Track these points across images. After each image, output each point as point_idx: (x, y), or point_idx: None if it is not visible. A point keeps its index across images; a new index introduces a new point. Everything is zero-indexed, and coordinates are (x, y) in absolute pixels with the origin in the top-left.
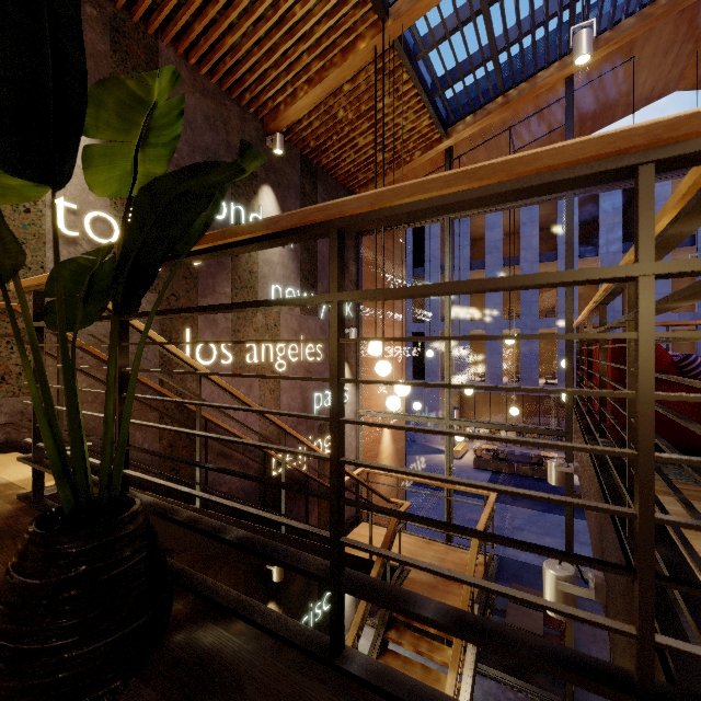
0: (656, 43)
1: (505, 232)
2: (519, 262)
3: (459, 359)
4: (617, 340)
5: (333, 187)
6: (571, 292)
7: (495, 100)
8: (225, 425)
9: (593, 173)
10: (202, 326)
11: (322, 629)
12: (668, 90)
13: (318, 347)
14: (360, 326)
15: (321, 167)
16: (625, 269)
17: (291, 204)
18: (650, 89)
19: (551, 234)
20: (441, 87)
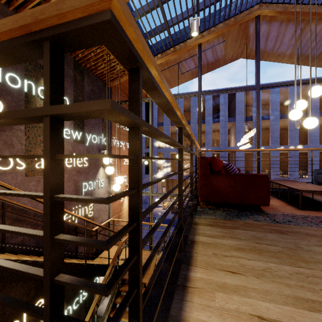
0: (232, 37)
1: (185, 110)
2: (190, 123)
3: (157, 165)
4: (201, 157)
5: (94, 79)
6: (200, 136)
7: (170, 49)
8: (18, 203)
9: (21, 44)
10: (1, 148)
11: (88, 302)
12: (238, 57)
13: (85, 159)
14: (111, 149)
15: (87, 68)
16: (33, 111)
17: (68, 85)
18: (231, 55)
19: (203, 112)
20: (145, 38)
